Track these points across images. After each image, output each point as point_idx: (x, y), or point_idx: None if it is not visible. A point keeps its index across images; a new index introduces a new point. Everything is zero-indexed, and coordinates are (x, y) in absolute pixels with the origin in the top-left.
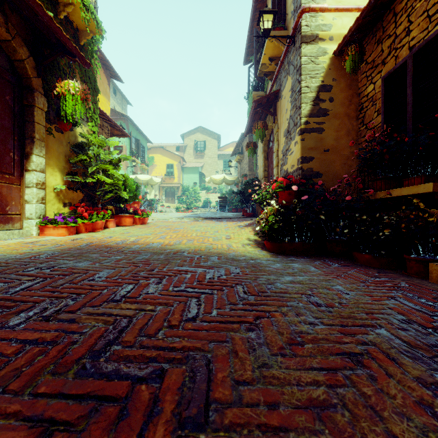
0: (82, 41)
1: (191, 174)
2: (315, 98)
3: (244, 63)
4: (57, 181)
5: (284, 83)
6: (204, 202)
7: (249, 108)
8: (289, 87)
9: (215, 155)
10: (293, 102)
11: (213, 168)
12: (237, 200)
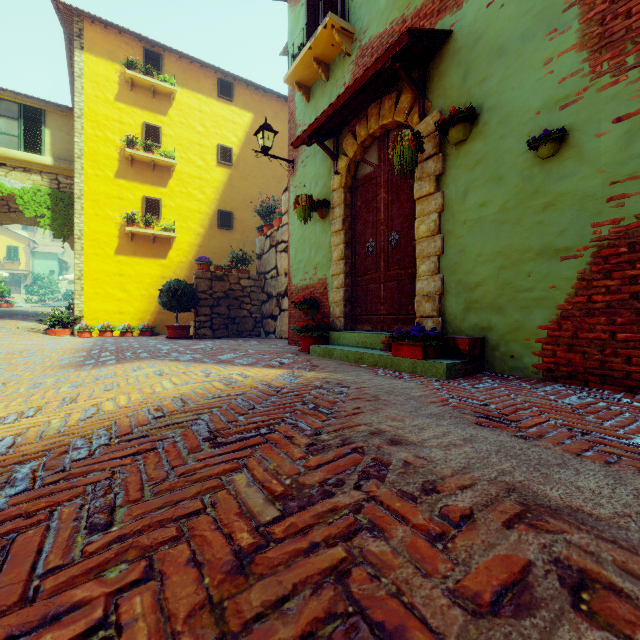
0: None
1: (47, 260)
2: None
3: None
4: None
5: None
6: (66, 294)
7: None
8: None
9: None
10: None
11: None
12: None
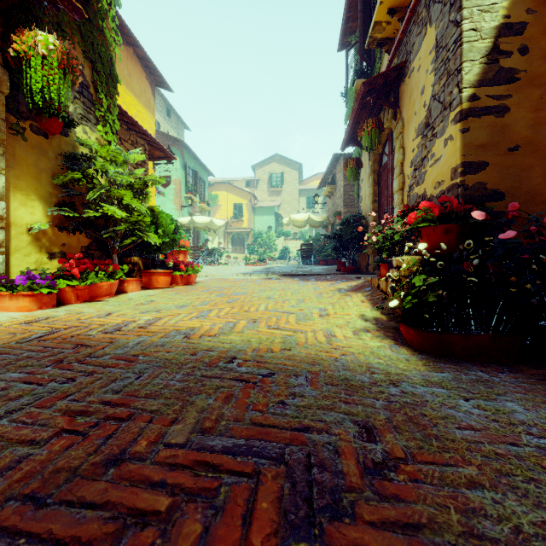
0: None
1: (265, 215)
2: (490, 51)
3: (339, 48)
4: (35, 216)
5: (417, 46)
6: (282, 251)
7: (348, 109)
8: (429, 46)
9: (295, 190)
10: (440, 68)
11: (293, 208)
12: (329, 247)
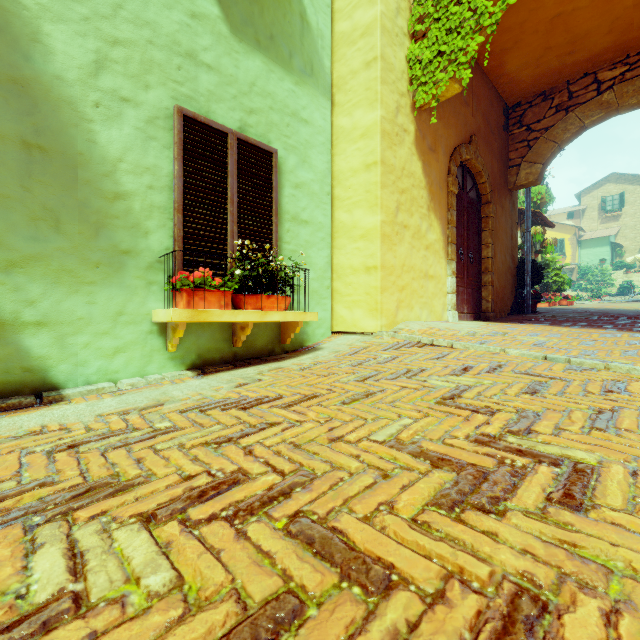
0: (541, 208)
1: (595, 247)
2: None
3: None
4: None
5: None
6: (621, 286)
7: None
8: None
9: None
10: None
11: None
12: None
